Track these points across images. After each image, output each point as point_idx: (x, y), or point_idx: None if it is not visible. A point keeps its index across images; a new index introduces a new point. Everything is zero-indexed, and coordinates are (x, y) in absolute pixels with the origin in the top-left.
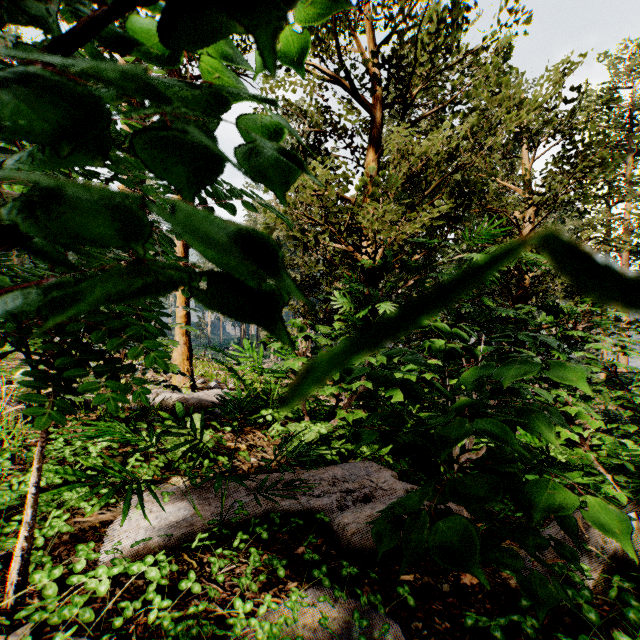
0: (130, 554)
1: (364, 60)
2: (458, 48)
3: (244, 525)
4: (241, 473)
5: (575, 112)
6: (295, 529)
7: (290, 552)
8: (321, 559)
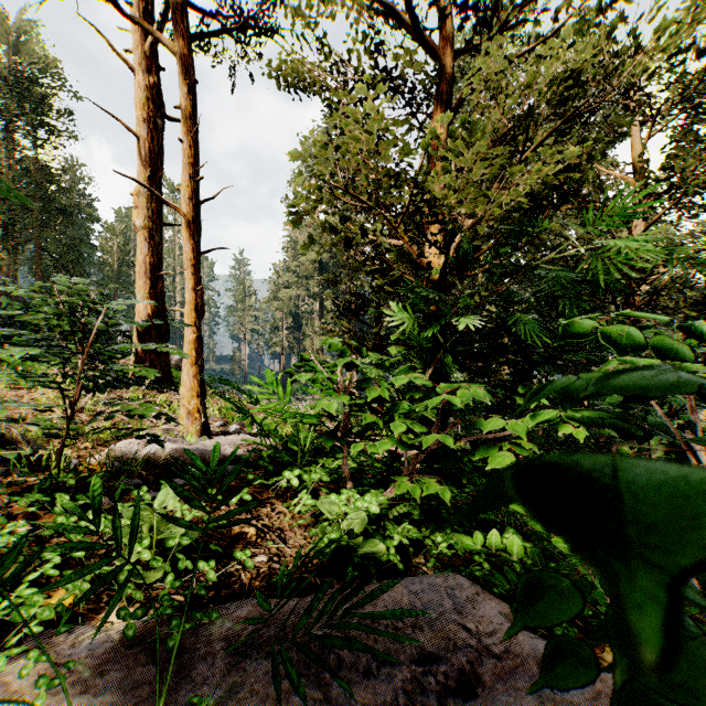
0: None
1: None
2: None
3: None
4: (236, 590)
5: None
6: None
7: None
8: None
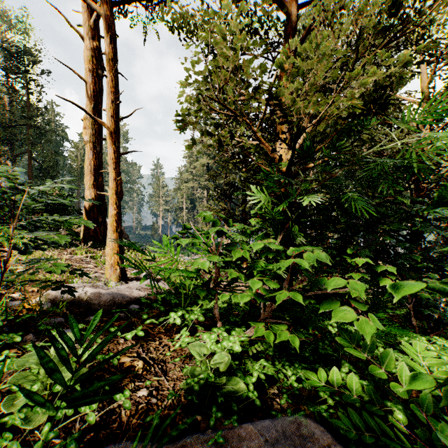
0: None
1: None
2: None
3: None
4: (113, 430)
5: None
6: None
7: None
8: None
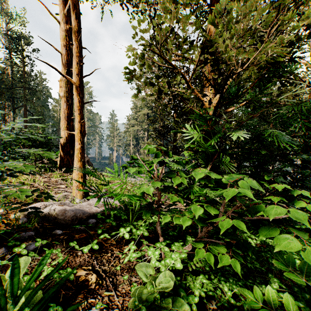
0: None
1: None
2: None
3: None
4: None
5: None
6: None
7: None
8: None
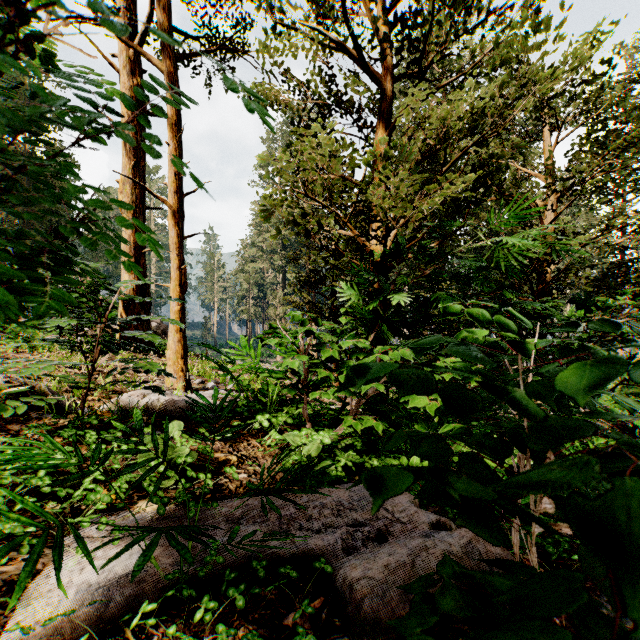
0: (46, 631)
1: (374, 18)
2: (478, 10)
3: (219, 575)
4: (226, 494)
5: (603, 90)
6: (287, 580)
7: (277, 622)
8: (320, 634)
